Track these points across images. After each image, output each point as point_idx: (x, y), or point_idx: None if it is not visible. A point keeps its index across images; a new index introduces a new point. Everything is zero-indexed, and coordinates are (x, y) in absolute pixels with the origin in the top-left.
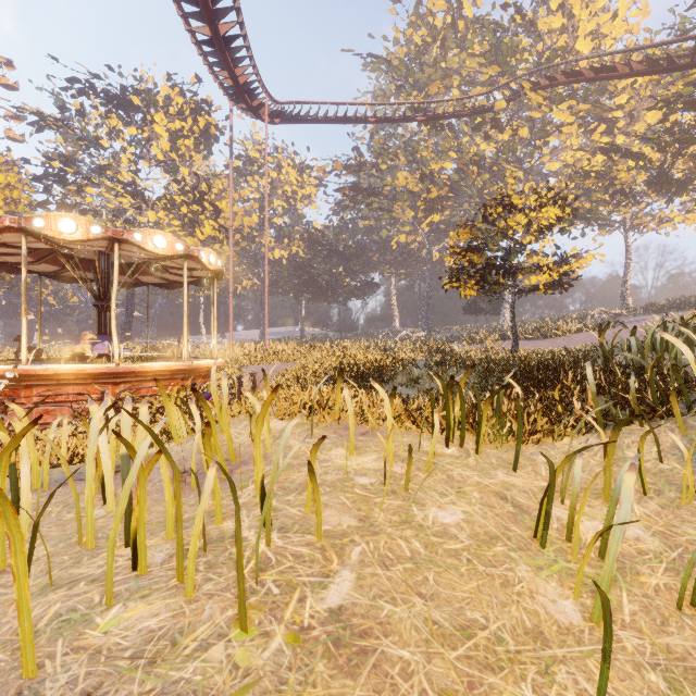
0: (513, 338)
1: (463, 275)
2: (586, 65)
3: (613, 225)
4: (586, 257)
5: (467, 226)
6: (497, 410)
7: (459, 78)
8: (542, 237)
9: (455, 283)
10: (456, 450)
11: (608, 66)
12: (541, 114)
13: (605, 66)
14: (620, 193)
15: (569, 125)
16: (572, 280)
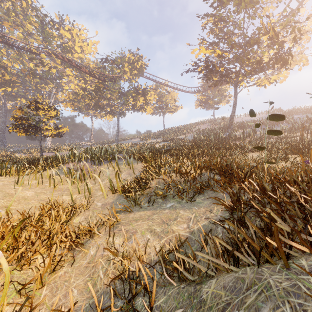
0: (41, 152)
1: (19, 127)
2: (80, 55)
3: (88, 114)
4: (64, 128)
5: (21, 109)
6: (17, 169)
7: (23, 30)
8: (51, 119)
9: (15, 130)
10: (3, 177)
11: (80, 66)
12: (61, 67)
13: (79, 66)
14: (88, 105)
15: (71, 76)
16: (63, 134)
